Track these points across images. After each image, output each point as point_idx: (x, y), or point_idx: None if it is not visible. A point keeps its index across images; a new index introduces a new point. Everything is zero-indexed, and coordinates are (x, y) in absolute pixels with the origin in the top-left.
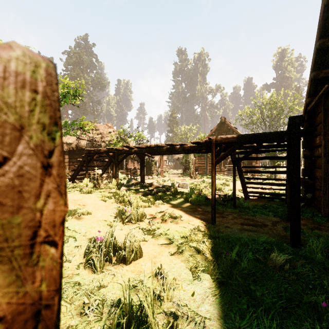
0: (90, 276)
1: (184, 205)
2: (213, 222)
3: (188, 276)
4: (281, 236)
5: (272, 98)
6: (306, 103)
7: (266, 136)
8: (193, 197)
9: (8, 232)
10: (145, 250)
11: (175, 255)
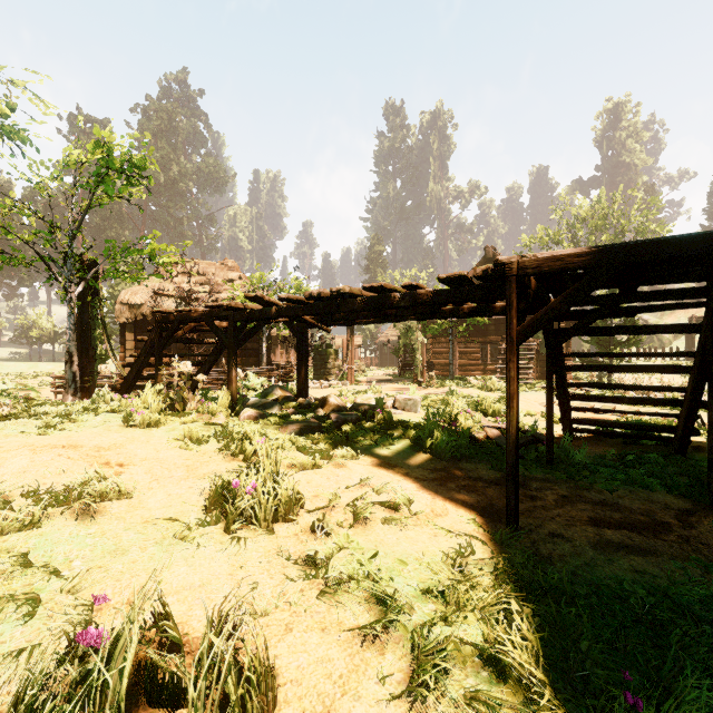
0: None
1: (414, 461)
2: (512, 520)
3: None
4: None
5: (597, 207)
6: None
7: (705, 242)
8: (438, 436)
9: None
10: (288, 663)
11: (409, 695)
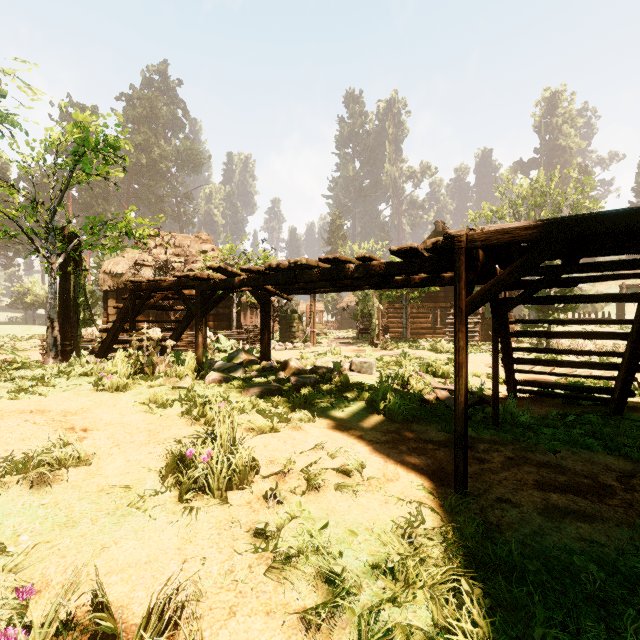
0: None
1: (367, 423)
2: (461, 485)
3: None
4: None
5: (537, 185)
6: None
7: None
8: (391, 399)
9: None
10: None
11: None
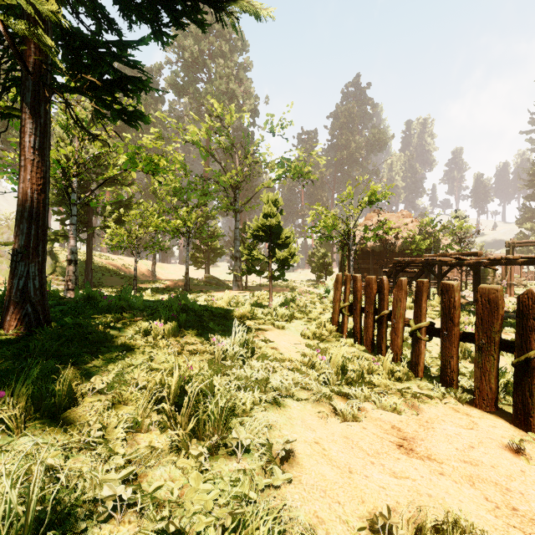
0: None
1: None
2: None
3: None
4: None
5: None
6: None
7: None
8: None
9: (501, 306)
10: None
11: None
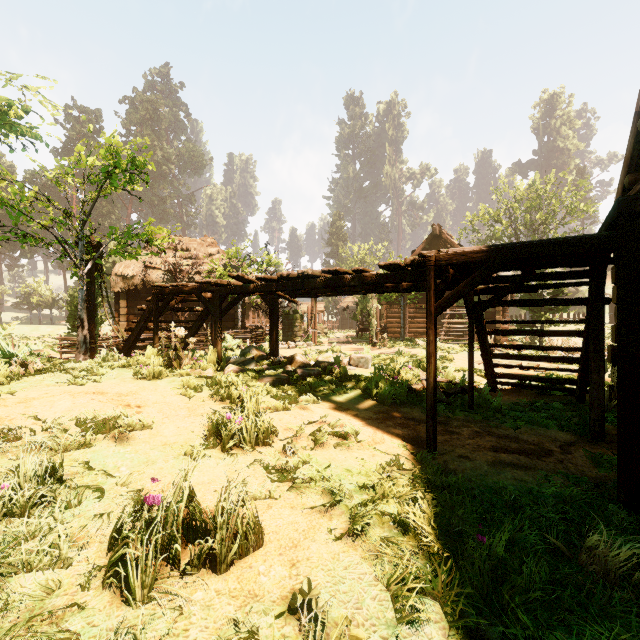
0: (112, 614)
1: (362, 406)
2: (431, 446)
3: (384, 608)
4: (590, 479)
5: (532, 188)
6: (623, 185)
7: (559, 246)
8: (382, 386)
9: None
10: (270, 524)
11: (346, 540)
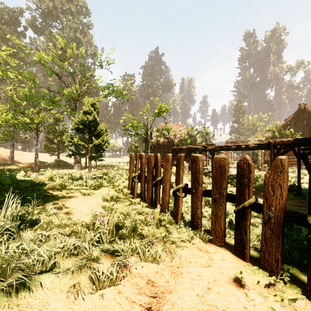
0: None
1: None
2: None
3: None
4: None
5: None
6: None
7: None
8: (257, 184)
9: (227, 170)
10: None
11: None
